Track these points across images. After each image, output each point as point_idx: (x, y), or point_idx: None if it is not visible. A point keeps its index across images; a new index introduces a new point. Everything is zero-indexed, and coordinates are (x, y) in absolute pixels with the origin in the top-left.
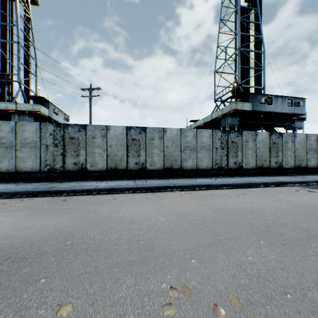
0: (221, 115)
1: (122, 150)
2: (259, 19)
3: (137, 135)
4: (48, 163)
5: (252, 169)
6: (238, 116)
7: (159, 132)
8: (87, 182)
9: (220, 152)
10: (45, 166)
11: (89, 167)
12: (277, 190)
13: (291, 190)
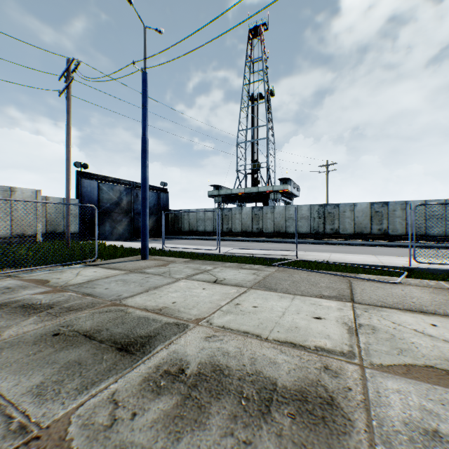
0: None
1: (366, 220)
2: None
3: (379, 208)
4: (314, 228)
5: None
6: None
7: (401, 205)
8: (341, 241)
9: None
10: (313, 230)
11: (341, 231)
12: None
13: None
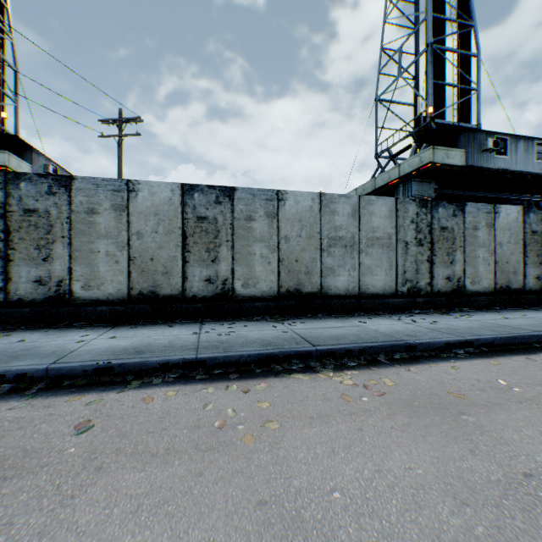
0: (396, 178)
1: (172, 245)
2: None
3: (211, 208)
4: None
5: (486, 292)
6: (433, 180)
7: (268, 202)
8: (63, 332)
9: (415, 252)
10: None
11: (80, 290)
12: None
13: None
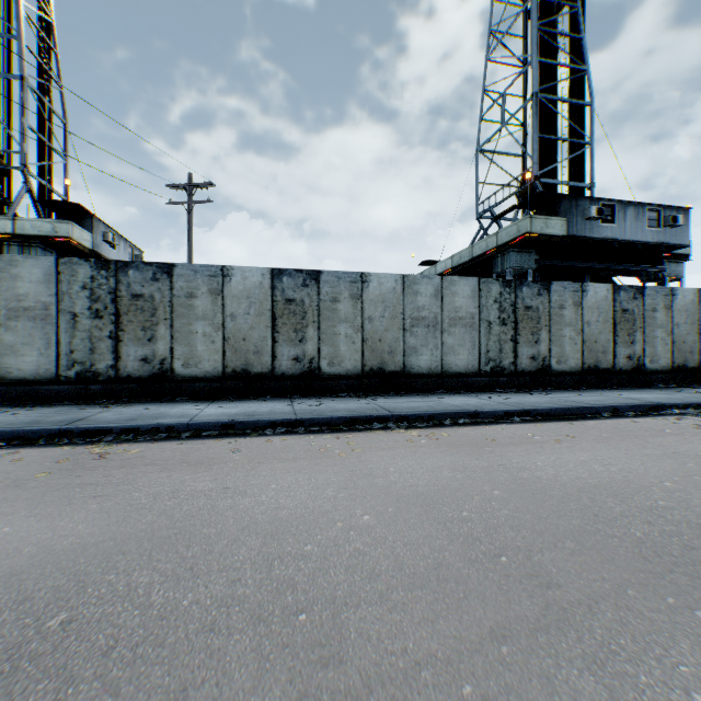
0: (494, 248)
1: (262, 326)
2: (579, 28)
3: (299, 291)
4: (77, 358)
5: (574, 372)
6: (534, 250)
7: (352, 284)
8: (173, 404)
9: (499, 332)
10: (71, 365)
11: (180, 367)
12: (649, 425)
13: (684, 425)
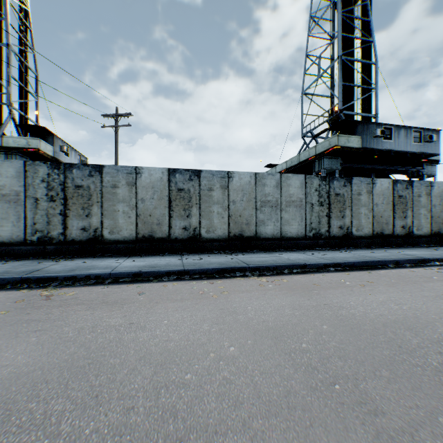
0: (314, 155)
1: (162, 207)
2: (368, 14)
3: (186, 183)
4: (38, 228)
5: (367, 237)
6: (339, 157)
7: (222, 179)
8: (102, 259)
9: (318, 210)
10: (34, 232)
11: (107, 234)
12: (421, 273)
13: None
